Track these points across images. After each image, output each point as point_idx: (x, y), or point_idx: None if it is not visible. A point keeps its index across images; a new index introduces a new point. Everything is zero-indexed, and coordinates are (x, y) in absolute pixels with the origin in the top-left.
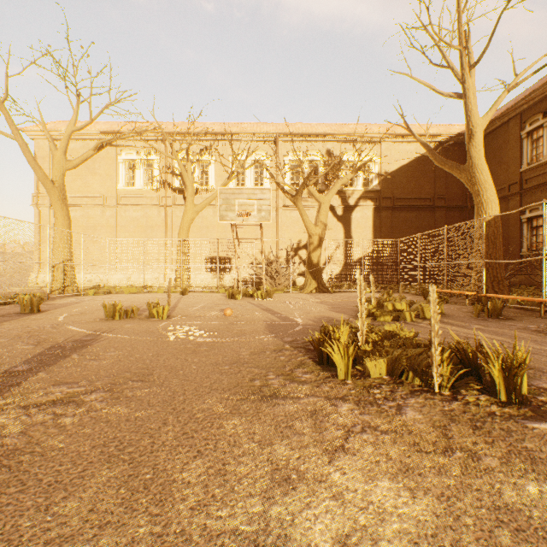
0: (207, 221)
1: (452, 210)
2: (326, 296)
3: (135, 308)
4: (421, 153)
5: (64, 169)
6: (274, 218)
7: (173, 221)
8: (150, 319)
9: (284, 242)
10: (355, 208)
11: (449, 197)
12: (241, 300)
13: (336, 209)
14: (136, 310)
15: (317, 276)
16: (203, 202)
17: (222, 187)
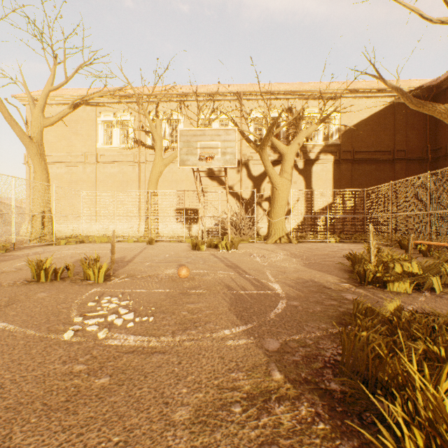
0: (176, 176)
1: (412, 162)
2: (293, 246)
3: (70, 265)
4: (381, 107)
5: (42, 126)
6: (239, 172)
7: (146, 176)
8: (84, 281)
9: (247, 194)
10: (316, 161)
11: (409, 150)
12: (205, 251)
13: (297, 163)
14: (71, 269)
15: (281, 226)
16: (171, 156)
17: (183, 128)
